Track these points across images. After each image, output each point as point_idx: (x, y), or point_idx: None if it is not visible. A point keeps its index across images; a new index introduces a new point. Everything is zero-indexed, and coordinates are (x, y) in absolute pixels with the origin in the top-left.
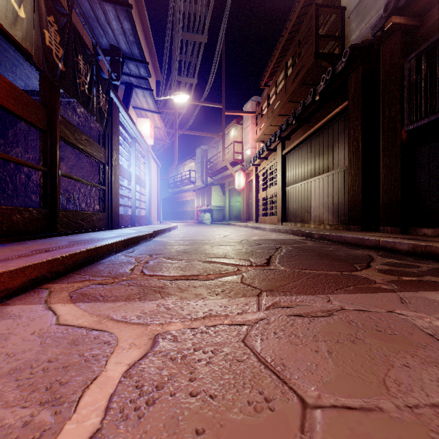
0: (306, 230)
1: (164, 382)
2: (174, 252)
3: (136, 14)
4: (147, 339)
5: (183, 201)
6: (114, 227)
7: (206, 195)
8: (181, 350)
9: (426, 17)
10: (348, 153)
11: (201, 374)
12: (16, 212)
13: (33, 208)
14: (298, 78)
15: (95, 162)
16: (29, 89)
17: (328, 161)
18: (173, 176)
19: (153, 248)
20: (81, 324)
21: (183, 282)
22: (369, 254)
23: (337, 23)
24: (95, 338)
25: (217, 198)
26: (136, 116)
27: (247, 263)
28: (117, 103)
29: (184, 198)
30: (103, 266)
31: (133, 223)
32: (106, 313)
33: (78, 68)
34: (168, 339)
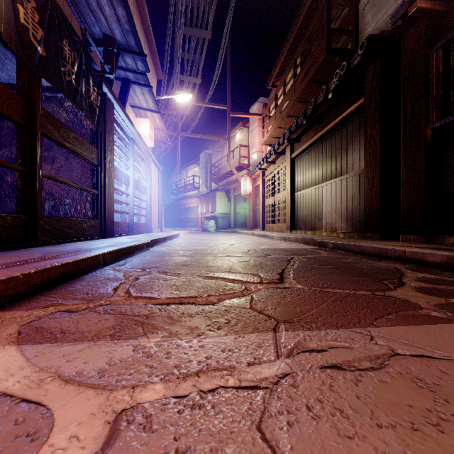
0: (318, 239)
1: None
2: (172, 264)
3: (135, 6)
4: (102, 425)
5: (186, 208)
6: (108, 235)
7: (210, 202)
8: None
9: None
10: (364, 155)
11: None
12: None
13: (7, 214)
14: (308, 76)
15: (86, 163)
16: (12, 82)
17: (341, 164)
18: (176, 182)
19: (149, 260)
20: (9, 389)
21: (176, 308)
22: (395, 267)
23: (350, 17)
24: (16, 422)
25: (222, 205)
26: (134, 116)
27: (256, 280)
28: (112, 100)
29: (188, 205)
30: (82, 284)
31: (131, 231)
32: (57, 364)
33: (63, 54)
34: (136, 425)
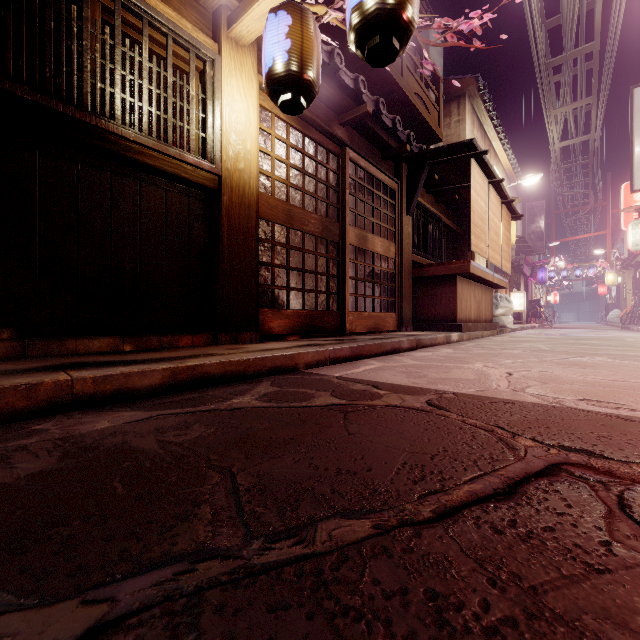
0: None
1: None
2: None
3: None
4: None
5: None
6: None
7: None
8: None
9: None
10: None
11: None
12: None
13: None
14: None
15: None
16: None
17: None
18: None
19: None
20: None
21: None
22: (170, 413)
23: None
24: None
25: None
26: None
27: None
28: None
29: None
30: None
31: None
32: None
33: None
34: None
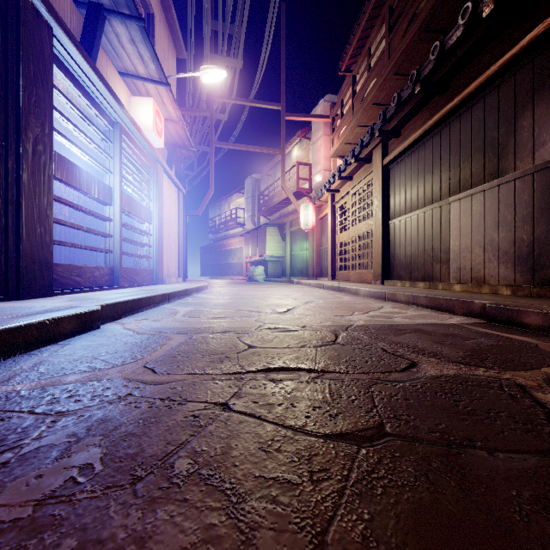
0: (487, 302)
1: None
2: None
3: None
4: None
5: (228, 250)
6: (29, 293)
7: (257, 241)
8: None
9: None
10: None
11: None
12: None
13: None
14: (418, 19)
15: None
16: None
17: (499, 155)
18: (214, 217)
19: None
20: None
21: None
22: None
23: None
24: None
25: (274, 245)
26: (128, 94)
27: None
28: (44, 14)
29: (230, 246)
30: None
31: (115, 281)
32: None
33: None
34: None
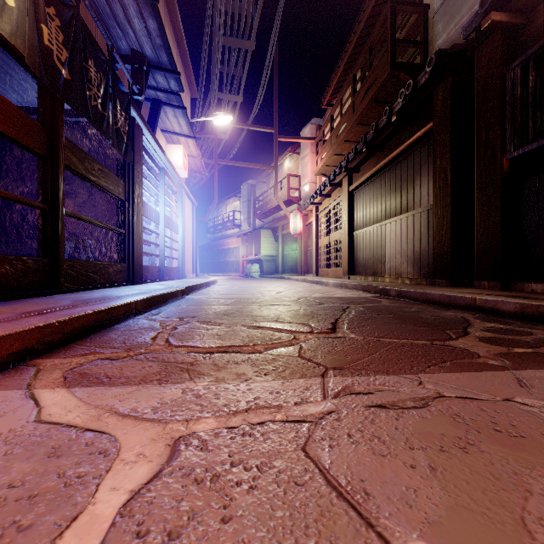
0: (380, 286)
1: (182, 524)
2: (212, 313)
3: (166, 13)
4: (164, 447)
5: (225, 249)
6: (136, 281)
7: (253, 242)
8: (212, 466)
9: (535, 13)
10: (433, 188)
11: (240, 508)
12: (4, 263)
13: (29, 257)
14: (369, 94)
15: (111, 198)
16: (27, 106)
17: (407, 198)
18: (212, 218)
19: (185, 309)
20: (72, 422)
21: (221, 357)
22: (463, 317)
23: (418, 25)
24: (86, 445)
25: (268, 245)
26: (165, 142)
27: (306, 329)
28: (141, 125)
29: (227, 245)
30: (116, 333)
31: (161, 276)
32: (110, 403)
33: (88, 76)
34: (194, 447)
